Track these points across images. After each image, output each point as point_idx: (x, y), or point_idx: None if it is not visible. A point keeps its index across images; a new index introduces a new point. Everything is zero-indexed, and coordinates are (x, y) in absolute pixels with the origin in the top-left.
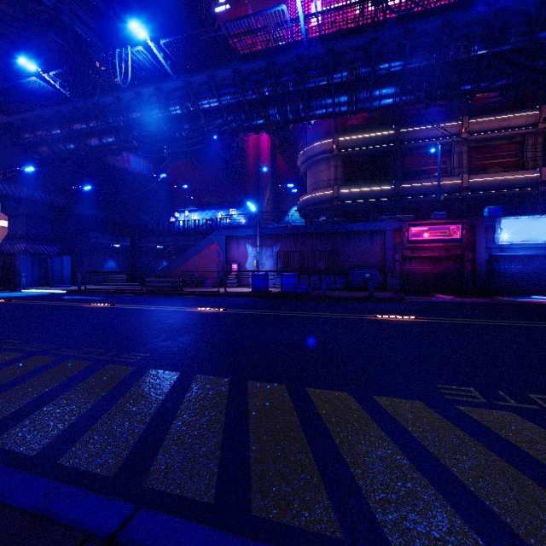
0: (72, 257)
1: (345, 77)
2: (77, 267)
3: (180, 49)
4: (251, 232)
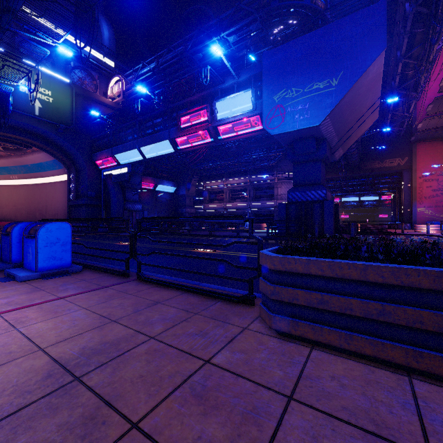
0: None
1: None
2: None
3: None
4: None
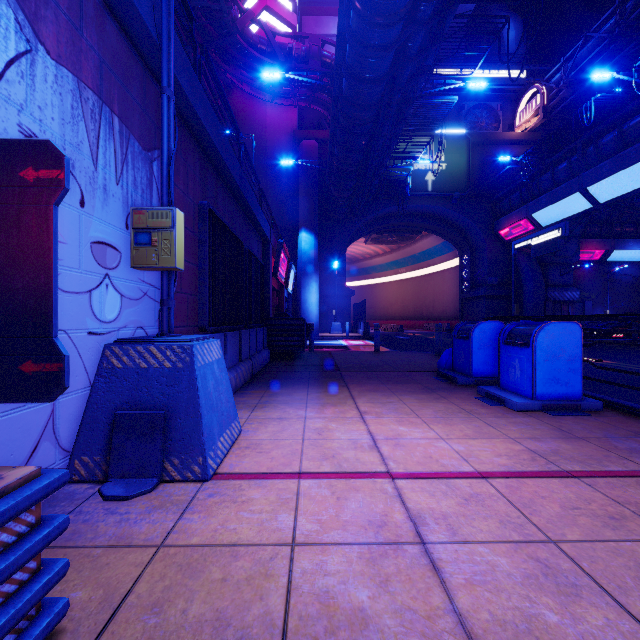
0: None
1: None
2: None
3: None
4: None
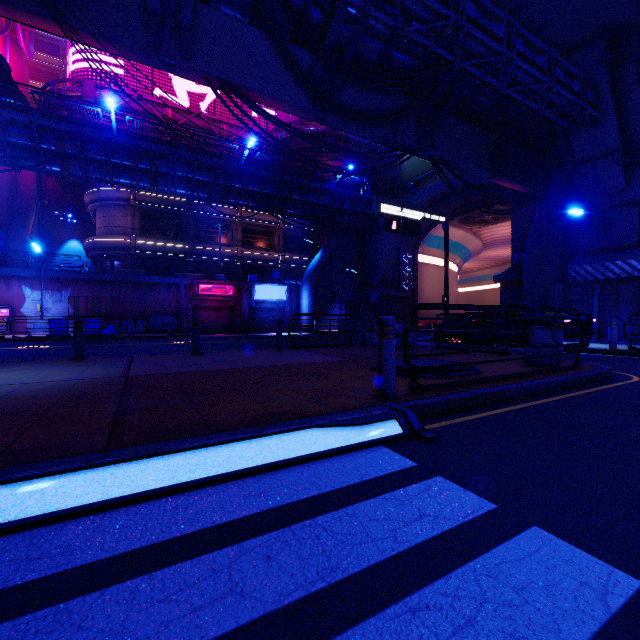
0: None
1: (149, 167)
2: None
3: None
4: (31, 273)
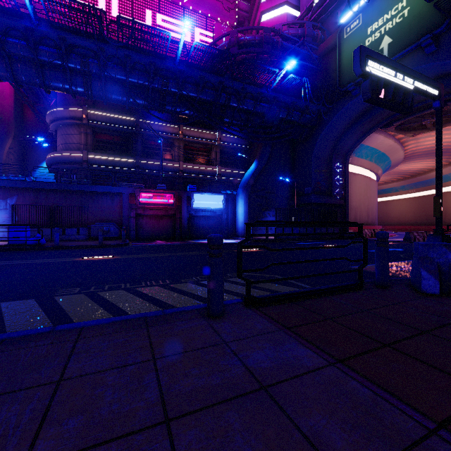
0: None
1: (79, 66)
2: None
3: None
4: None
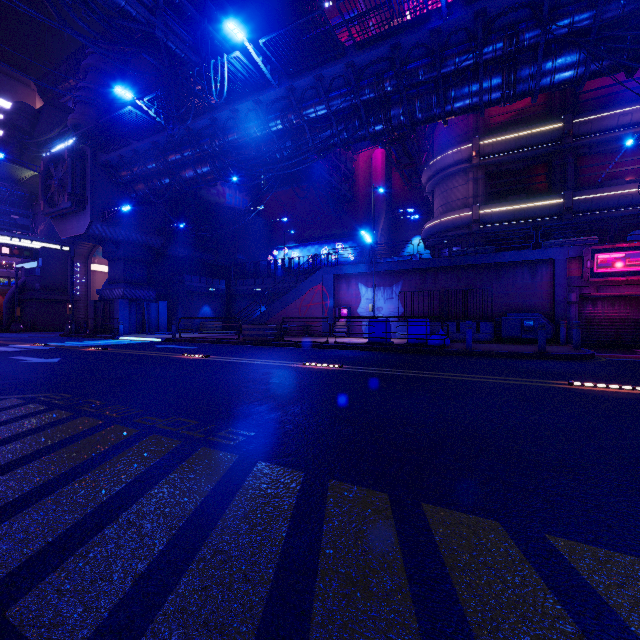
0: (167, 302)
1: (501, 49)
2: (172, 313)
3: (281, 50)
4: (364, 269)
